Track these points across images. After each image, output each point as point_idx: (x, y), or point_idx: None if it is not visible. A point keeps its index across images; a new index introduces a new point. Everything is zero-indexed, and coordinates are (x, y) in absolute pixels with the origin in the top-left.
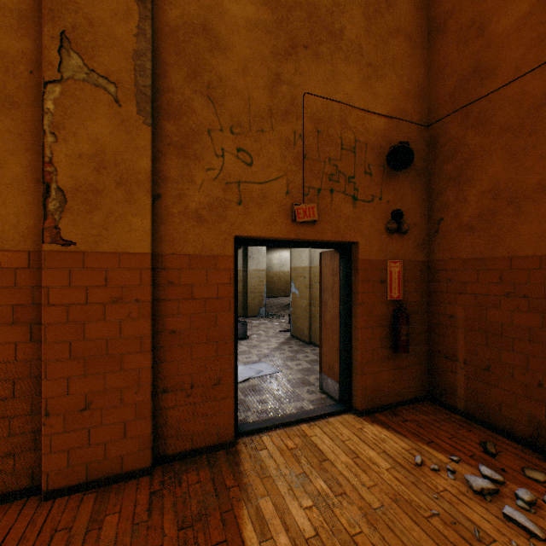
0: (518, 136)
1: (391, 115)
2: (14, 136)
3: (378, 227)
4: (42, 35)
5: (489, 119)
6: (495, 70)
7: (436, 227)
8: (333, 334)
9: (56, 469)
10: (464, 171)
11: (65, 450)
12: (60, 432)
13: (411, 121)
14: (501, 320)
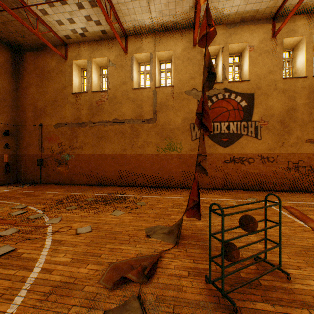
0: (30, 135)
1: (6, 123)
2: None
3: (2, 147)
4: None
5: (27, 130)
6: (28, 122)
7: (19, 147)
8: None
9: None
10: (23, 138)
11: None
12: None
13: (12, 124)
14: (28, 164)
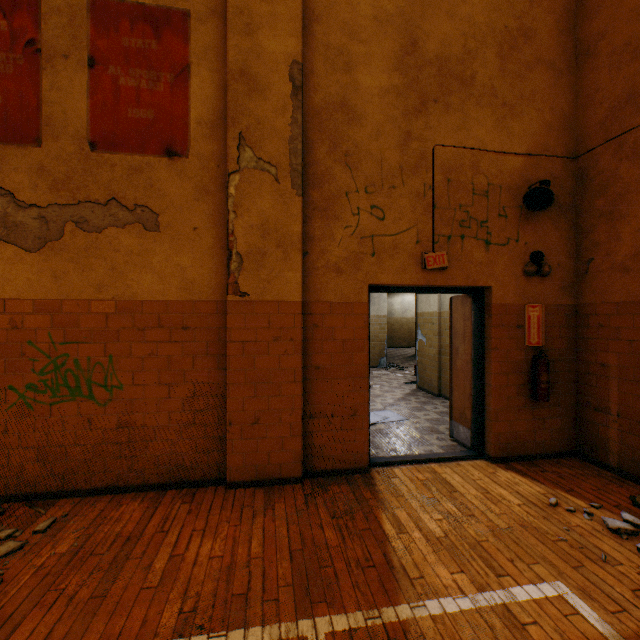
0: None
1: (529, 152)
2: (207, 215)
3: (514, 270)
4: (225, 137)
5: None
6: None
7: (585, 268)
8: (465, 380)
9: (236, 467)
10: (617, 207)
11: (241, 453)
12: (239, 439)
13: (554, 155)
14: None
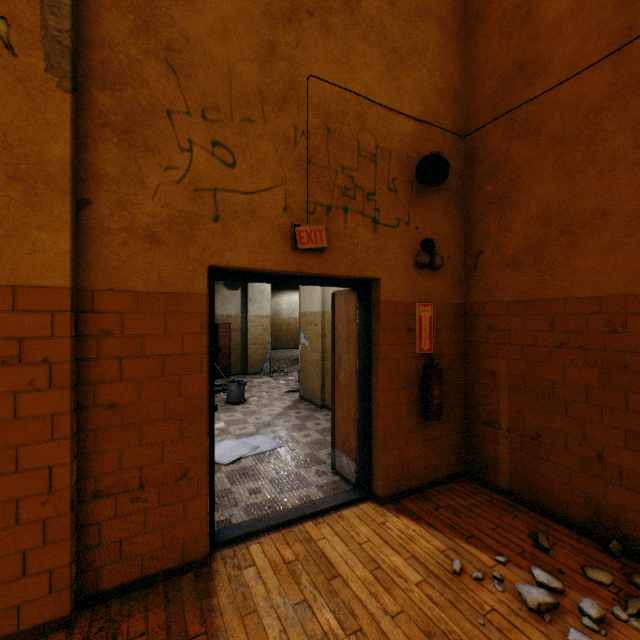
0: (573, 149)
1: (420, 118)
2: None
3: (405, 260)
4: None
5: (538, 127)
6: (545, 66)
7: (474, 262)
8: (349, 398)
9: None
10: (508, 193)
11: None
12: None
13: (445, 128)
14: (552, 377)
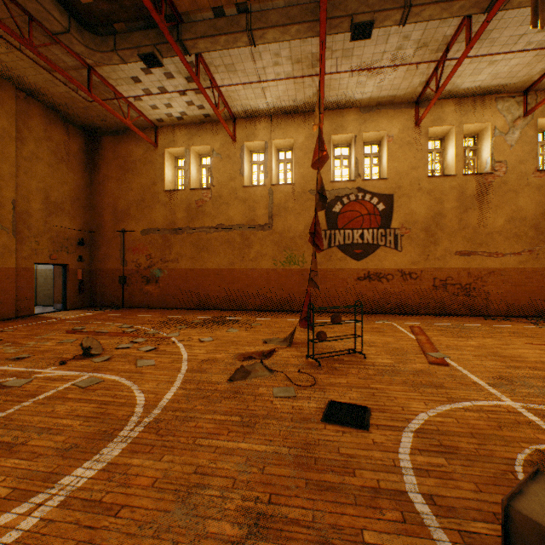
0: (109, 244)
1: (80, 229)
2: None
3: (76, 260)
4: None
5: (104, 237)
6: (105, 227)
7: (93, 260)
8: (60, 290)
9: None
10: (100, 247)
11: None
12: None
13: (86, 231)
14: (106, 282)
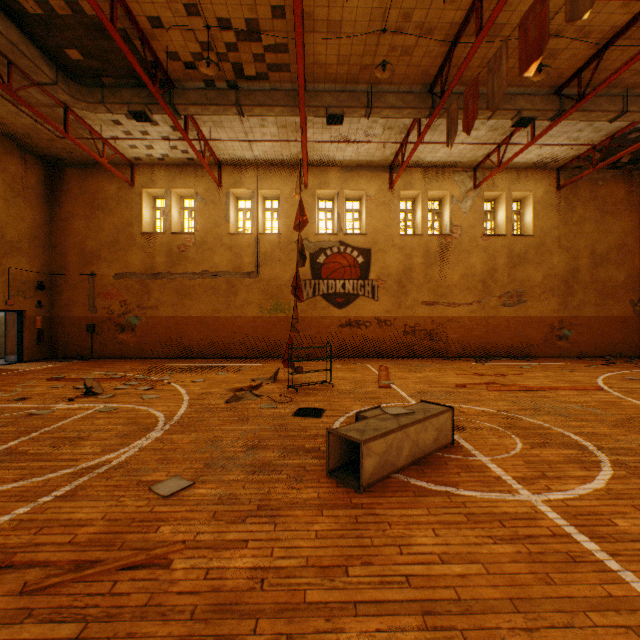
0: (75, 288)
1: (38, 272)
2: None
3: (34, 306)
4: None
5: (69, 281)
6: (70, 270)
7: (54, 306)
8: (15, 340)
9: None
10: (62, 292)
11: None
12: None
13: (45, 273)
14: (71, 331)
